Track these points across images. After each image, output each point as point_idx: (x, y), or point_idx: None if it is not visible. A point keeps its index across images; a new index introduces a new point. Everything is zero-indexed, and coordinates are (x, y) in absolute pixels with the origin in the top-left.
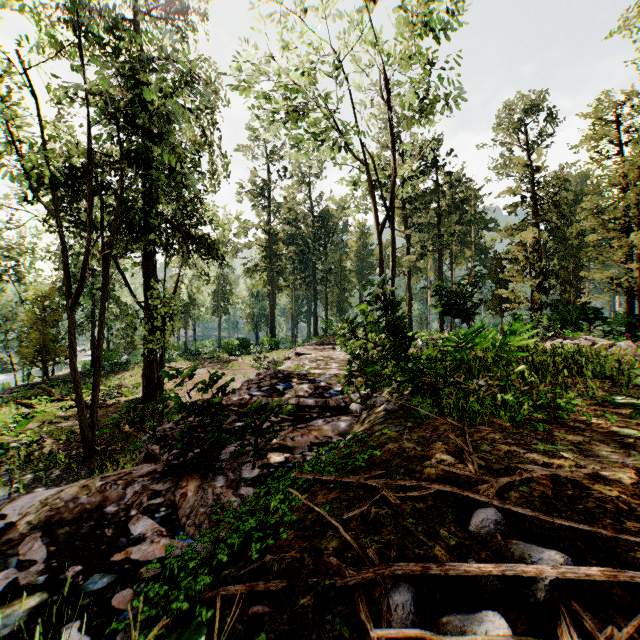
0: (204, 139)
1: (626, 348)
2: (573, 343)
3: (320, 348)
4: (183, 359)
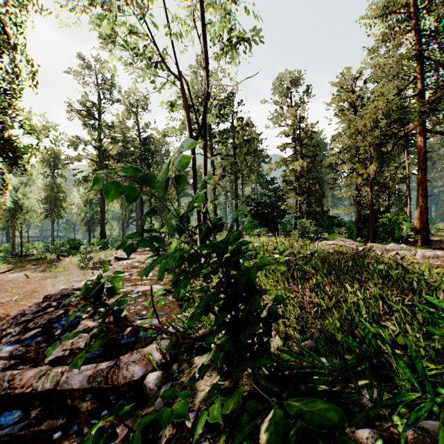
0: (4, 31)
1: (377, 249)
2: (336, 244)
3: (140, 250)
4: (4, 262)
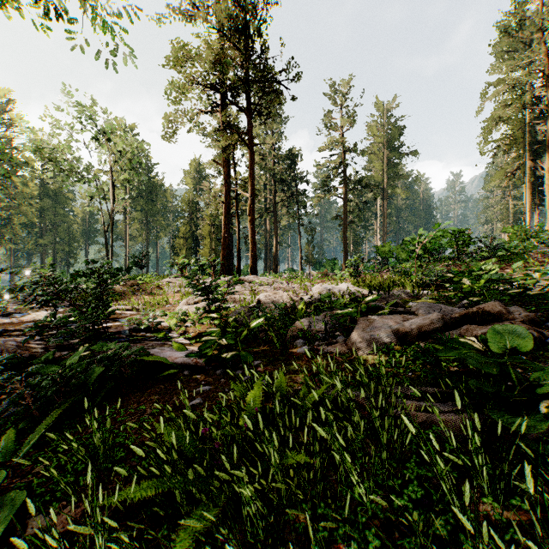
0: None
1: None
2: None
3: None
4: None
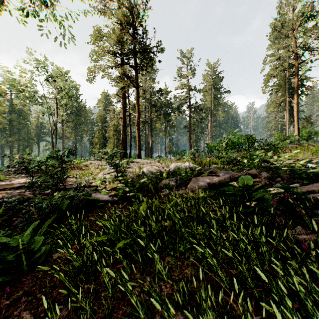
0: None
1: None
2: None
3: None
4: None
